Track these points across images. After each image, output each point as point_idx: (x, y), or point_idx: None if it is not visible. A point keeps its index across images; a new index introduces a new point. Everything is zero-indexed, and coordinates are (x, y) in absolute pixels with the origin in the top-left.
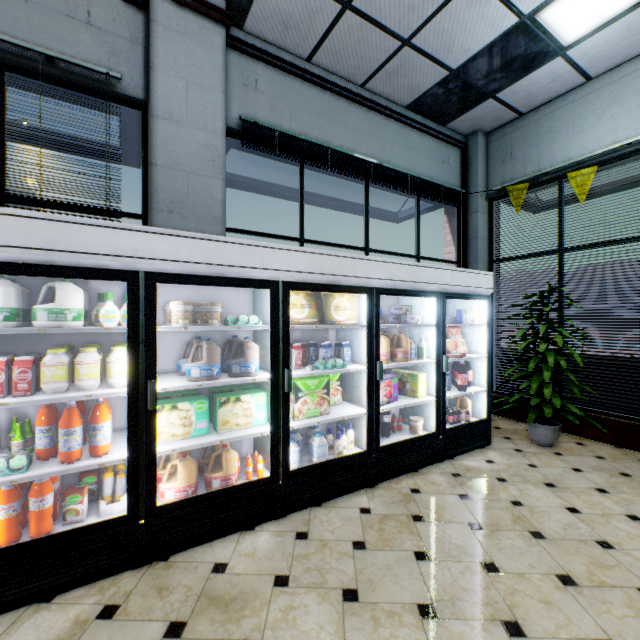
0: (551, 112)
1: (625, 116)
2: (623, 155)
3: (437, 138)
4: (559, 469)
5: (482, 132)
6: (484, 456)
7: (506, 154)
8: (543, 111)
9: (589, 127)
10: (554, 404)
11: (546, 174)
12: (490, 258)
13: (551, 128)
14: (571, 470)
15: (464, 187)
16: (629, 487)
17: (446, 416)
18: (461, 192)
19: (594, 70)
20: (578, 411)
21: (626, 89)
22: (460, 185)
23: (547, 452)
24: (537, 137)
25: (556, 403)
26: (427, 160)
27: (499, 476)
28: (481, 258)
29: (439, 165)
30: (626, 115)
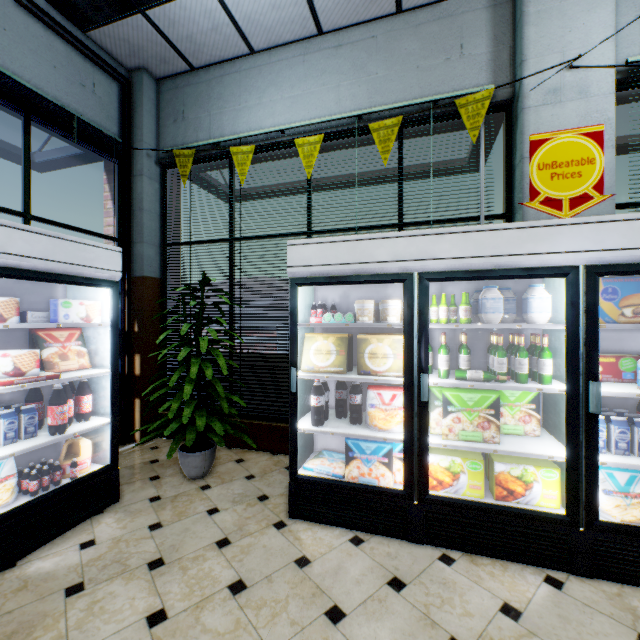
0: (221, 76)
1: (281, 103)
2: (280, 145)
3: (68, 42)
4: (191, 519)
5: (151, 74)
6: (87, 534)
7: (179, 112)
8: (214, 72)
9: (253, 105)
10: (198, 427)
11: (217, 147)
12: (164, 240)
13: (221, 95)
14: (206, 514)
15: (125, 137)
16: (259, 520)
17: (27, 482)
18: (115, 140)
19: (254, 39)
20: (223, 431)
21: (281, 75)
22: (120, 133)
23: (194, 489)
24: (209, 101)
25: (201, 425)
26: (45, 65)
27: (78, 580)
28: (149, 237)
29: (75, 86)
30: (281, 102)
